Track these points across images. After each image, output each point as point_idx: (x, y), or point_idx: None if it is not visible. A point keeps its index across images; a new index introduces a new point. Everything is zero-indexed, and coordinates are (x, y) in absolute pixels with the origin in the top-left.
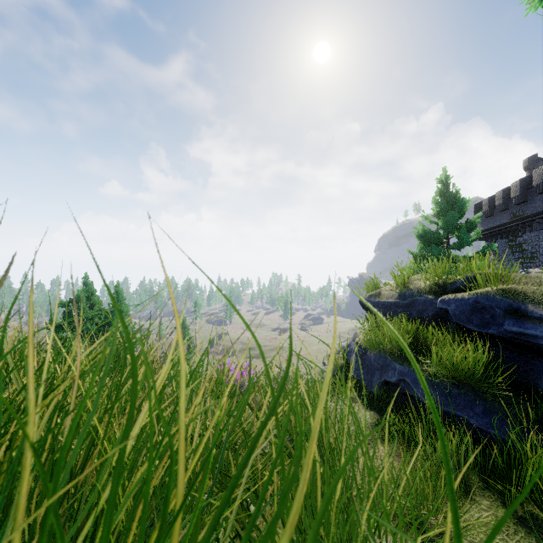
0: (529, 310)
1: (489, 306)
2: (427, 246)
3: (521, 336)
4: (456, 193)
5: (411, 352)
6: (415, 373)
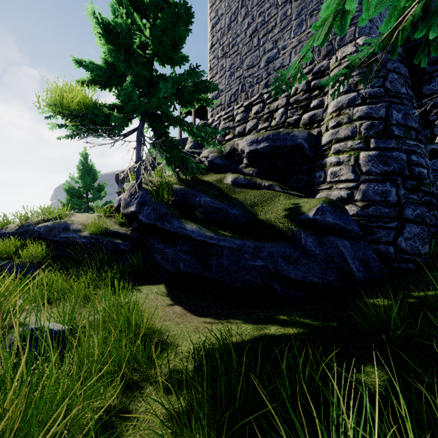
0: (71, 227)
1: (58, 227)
2: (71, 198)
3: (66, 238)
4: (91, 165)
5: (15, 255)
6: (11, 264)
